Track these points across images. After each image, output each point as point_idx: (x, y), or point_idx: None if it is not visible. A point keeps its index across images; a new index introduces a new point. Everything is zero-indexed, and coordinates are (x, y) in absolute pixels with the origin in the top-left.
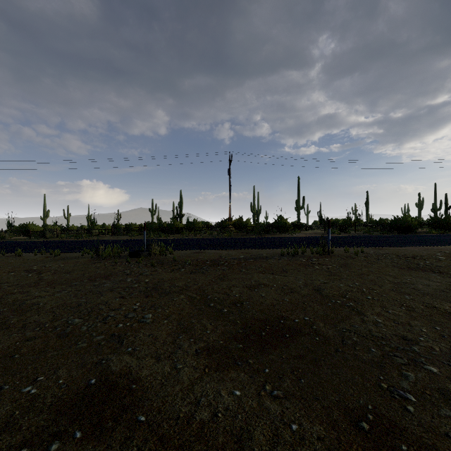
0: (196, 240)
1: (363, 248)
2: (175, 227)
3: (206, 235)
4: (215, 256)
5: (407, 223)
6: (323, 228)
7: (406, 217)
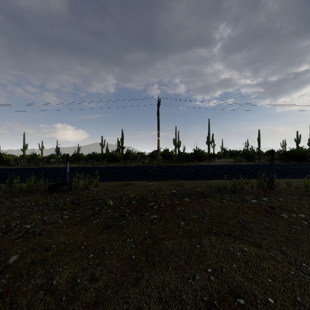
0: (129, 168)
1: (295, 179)
2: (115, 156)
3: (140, 163)
4: (143, 190)
5: (303, 153)
6: (228, 157)
7: (301, 148)
